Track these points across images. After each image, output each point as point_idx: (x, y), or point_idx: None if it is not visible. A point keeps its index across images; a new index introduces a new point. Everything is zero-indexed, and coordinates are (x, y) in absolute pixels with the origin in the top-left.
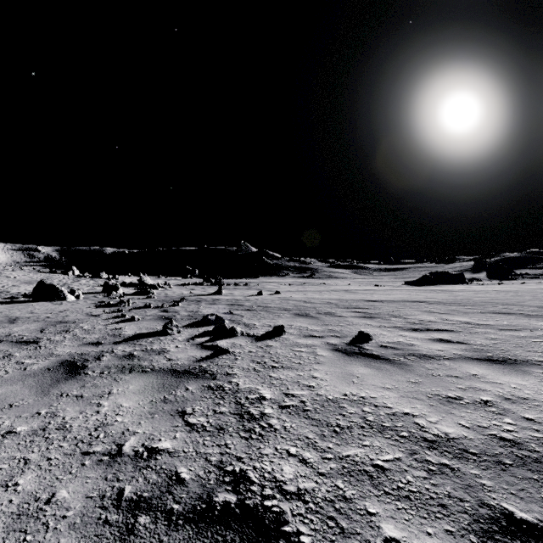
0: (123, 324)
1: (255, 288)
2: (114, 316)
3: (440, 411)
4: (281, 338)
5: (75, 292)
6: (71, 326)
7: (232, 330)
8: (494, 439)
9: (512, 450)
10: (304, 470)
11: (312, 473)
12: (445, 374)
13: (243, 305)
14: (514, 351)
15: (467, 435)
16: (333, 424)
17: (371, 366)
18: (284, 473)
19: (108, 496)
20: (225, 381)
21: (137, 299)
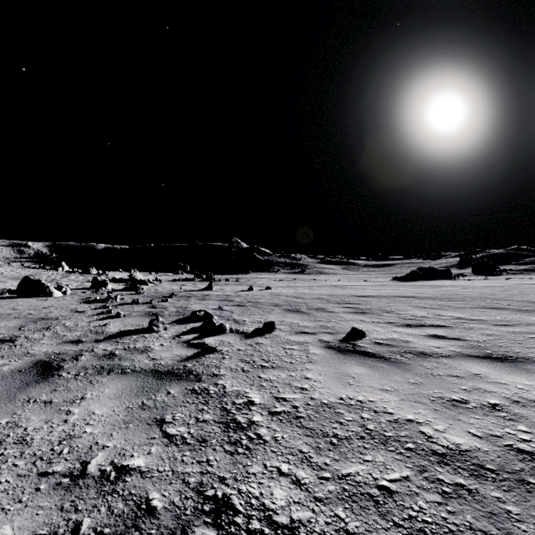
0: (108, 321)
1: (246, 284)
2: (100, 313)
3: (446, 416)
4: (271, 334)
5: (63, 288)
6: (53, 323)
7: (221, 327)
8: (511, 451)
9: (533, 465)
10: (297, 494)
11: (307, 497)
12: (446, 374)
13: (233, 300)
14: (513, 348)
15: (480, 447)
16: (330, 434)
17: (366, 365)
18: (275, 499)
19: (60, 534)
20: (210, 383)
21: (126, 295)
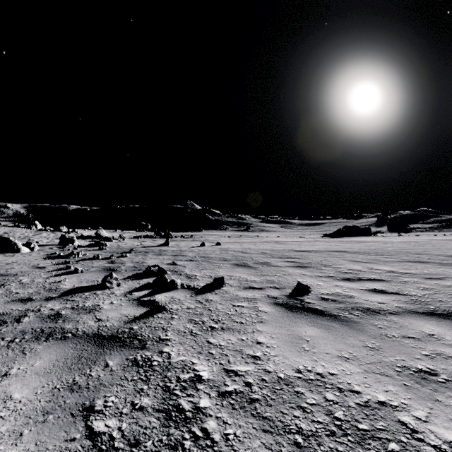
0: (65, 276)
1: (199, 240)
2: (60, 268)
3: (422, 396)
4: (221, 290)
5: (31, 244)
6: (10, 279)
7: (172, 283)
8: None
9: None
10: None
11: None
12: (400, 335)
13: (186, 255)
14: None
15: None
16: (292, 428)
17: (318, 324)
18: None
19: None
20: (155, 351)
21: (90, 251)
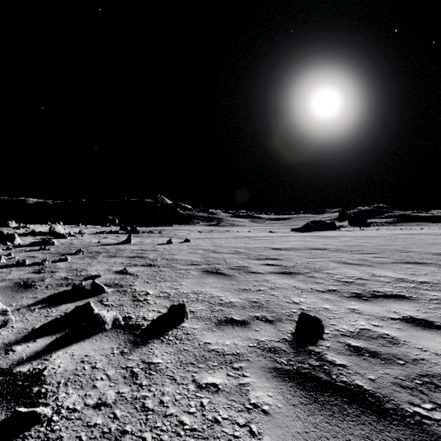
0: None
1: (168, 236)
2: None
3: None
4: (179, 331)
5: None
6: None
7: (95, 321)
8: None
9: None
10: None
11: None
12: None
13: (146, 257)
14: None
15: None
16: None
17: None
18: None
19: None
20: None
21: (25, 252)
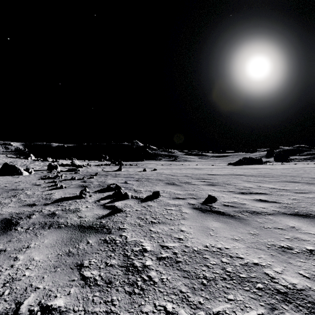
0: (54, 191)
1: (142, 167)
2: (50, 185)
3: (281, 260)
4: (157, 199)
5: (29, 169)
6: (19, 192)
7: (125, 195)
8: None
9: None
10: None
11: None
12: (273, 227)
13: (133, 177)
14: (311, 208)
15: (310, 286)
16: (201, 276)
17: (220, 220)
18: None
19: None
20: (117, 235)
21: (68, 174)
